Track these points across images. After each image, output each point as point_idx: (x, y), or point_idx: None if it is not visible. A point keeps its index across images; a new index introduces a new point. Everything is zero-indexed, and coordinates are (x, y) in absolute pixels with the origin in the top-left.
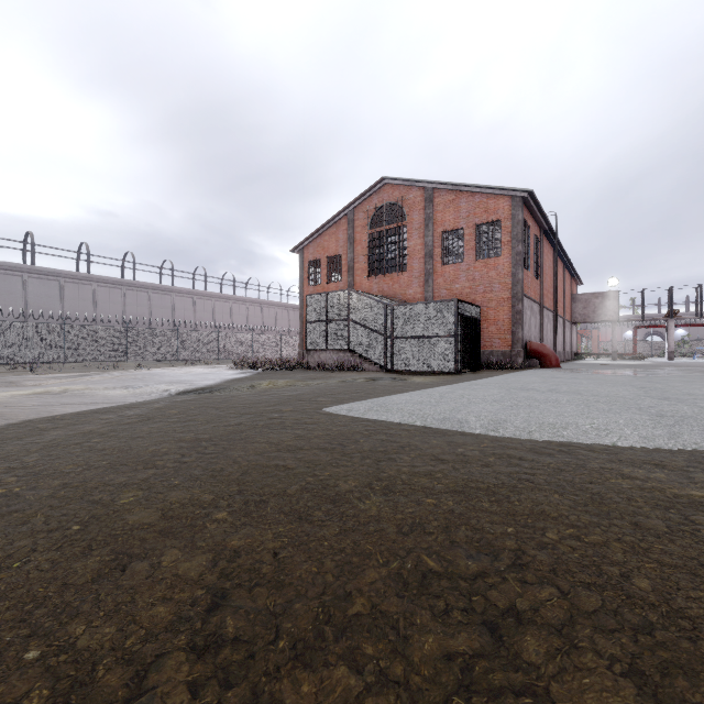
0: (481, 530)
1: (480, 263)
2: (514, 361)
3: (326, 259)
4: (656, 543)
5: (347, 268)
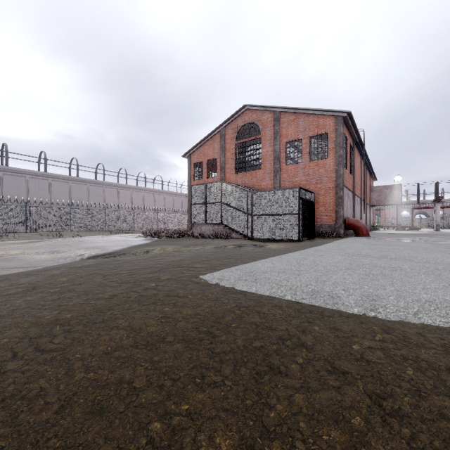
0: None
1: (313, 163)
2: (337, 231)
3: (206, 161)
4: None
5: (220, 168)
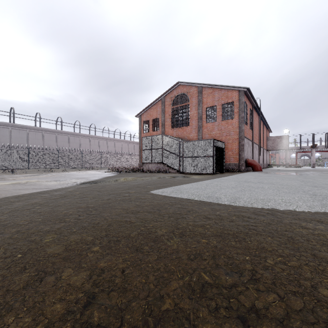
0: (232, 258)
1: (224, 122)
2: (240, 168)
3: (151, 120)
4: (327, 267)
5: (161, 124)
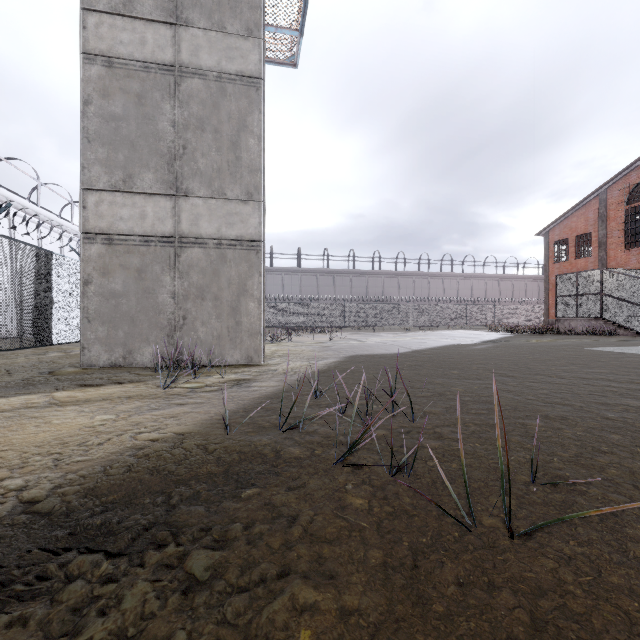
0: None
1: None
2: None
3: (573, 238)
4: None
5: (597, 244)
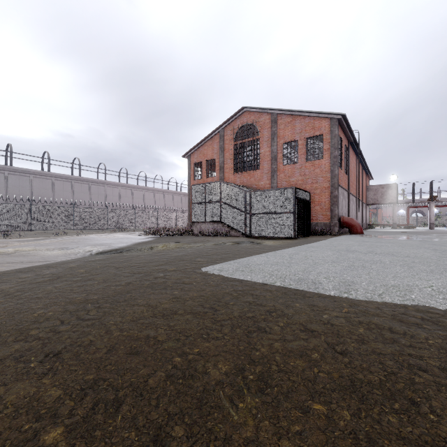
0: None
1: (309, 163)
2: (332, 229)
3: (205, 161)
4: None
5: (219, 168)
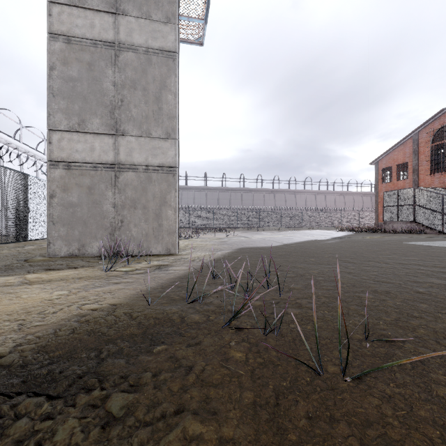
0: None
1: None
2: None
3: (395, 166)
4: None
5: (412, 170)
